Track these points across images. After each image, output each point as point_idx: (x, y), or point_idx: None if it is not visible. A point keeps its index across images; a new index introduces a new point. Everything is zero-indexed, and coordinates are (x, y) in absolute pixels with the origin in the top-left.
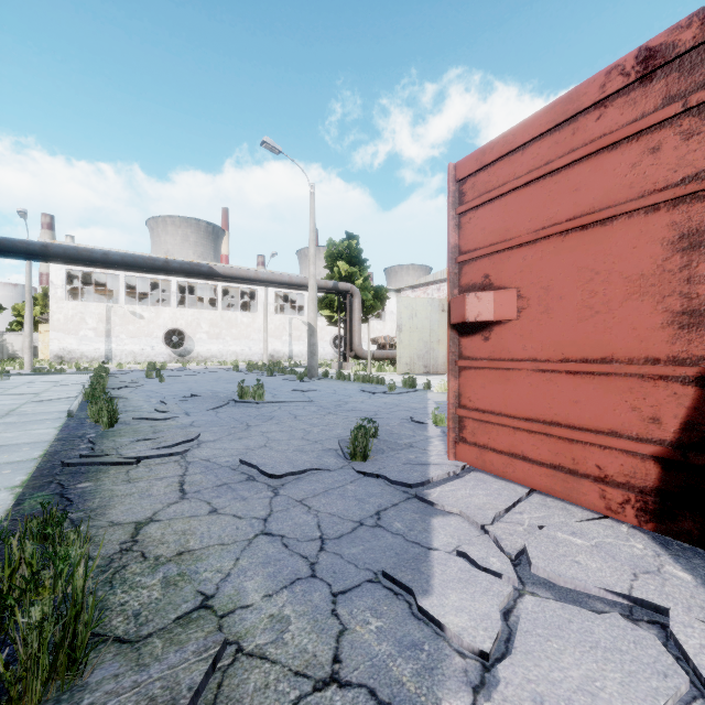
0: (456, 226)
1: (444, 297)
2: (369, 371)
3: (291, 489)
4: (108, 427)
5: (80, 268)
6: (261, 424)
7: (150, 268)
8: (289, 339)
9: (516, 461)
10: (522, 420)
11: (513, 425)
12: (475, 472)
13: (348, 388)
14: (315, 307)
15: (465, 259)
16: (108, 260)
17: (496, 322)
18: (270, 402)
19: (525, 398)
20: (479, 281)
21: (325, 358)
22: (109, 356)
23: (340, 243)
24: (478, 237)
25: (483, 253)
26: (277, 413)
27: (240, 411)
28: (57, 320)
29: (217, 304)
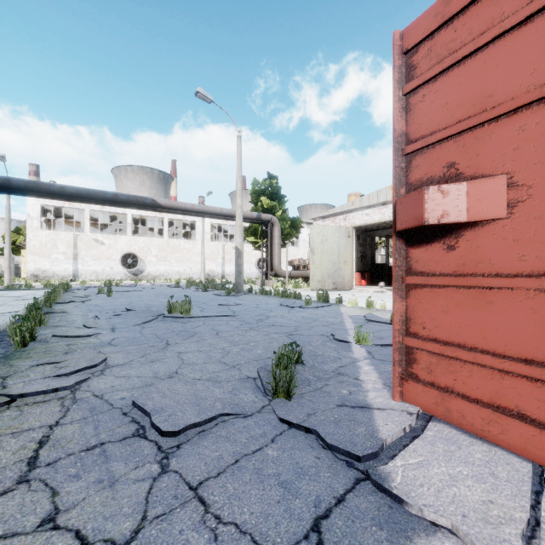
0: (403, 109)
1: (349, 226)
2: (287, 287)
3: (187, 458)
4: (21, 347)
5: (52, 203)
6: (181, 342)
7: (101, 200)
8: (222, 262)
9: (506, 418)
10: (518, 361)
11: (502, 368)
12: (434, 421)
13: (269, 302)
14: (241, 233)
15: (417, 147)
16: (64, 192)
17: (467, 224)
18: (196, 317)
19: (524, 330)
20: (439, 173)
21: (251, 277)
22: (76, 275)
23: (263, 182)
24: (437, 116)
25: (446, 135)
26: (200, 329)
27: (165, 326)
28: (33, 245)
29: (164, 233)
